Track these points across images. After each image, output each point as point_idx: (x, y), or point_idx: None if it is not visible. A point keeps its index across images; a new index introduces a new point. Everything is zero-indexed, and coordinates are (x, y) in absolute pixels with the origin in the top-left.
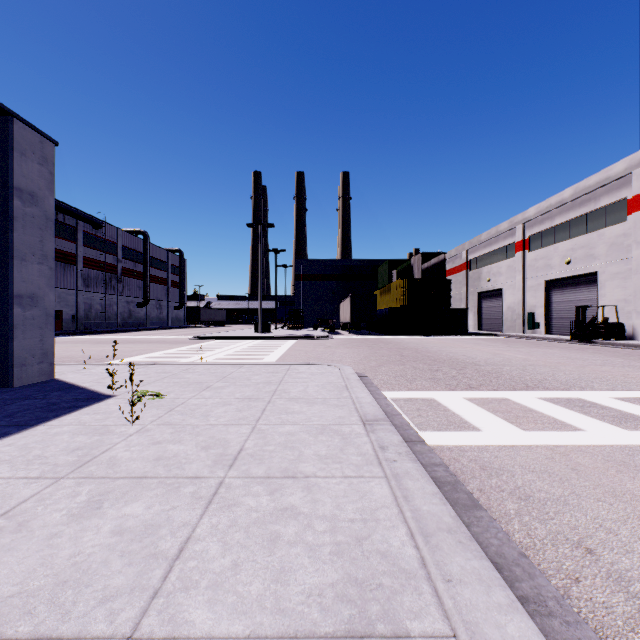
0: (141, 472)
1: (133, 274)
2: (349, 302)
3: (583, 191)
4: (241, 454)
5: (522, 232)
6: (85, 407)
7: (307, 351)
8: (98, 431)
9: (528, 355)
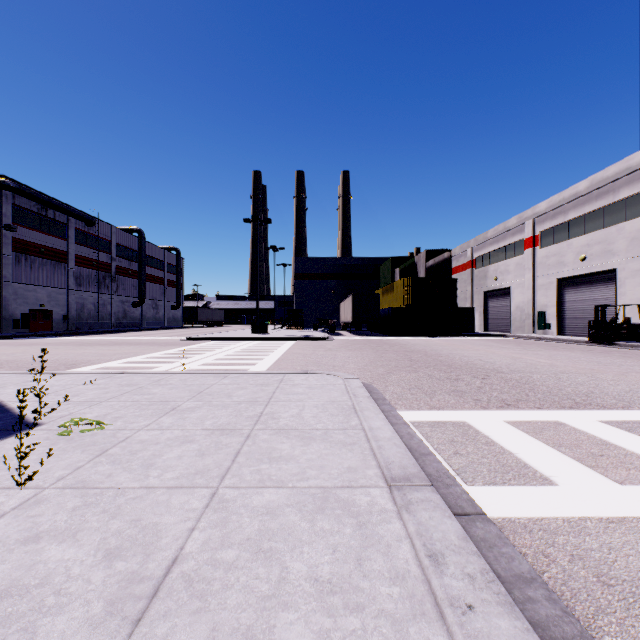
0: None
1: (128, 273)
2: (350, 301)
3: (600, 183)
4: (170, 576)
5: (532, 228)
6: None
7: (306, 354)
8: None
9: (552, 359)
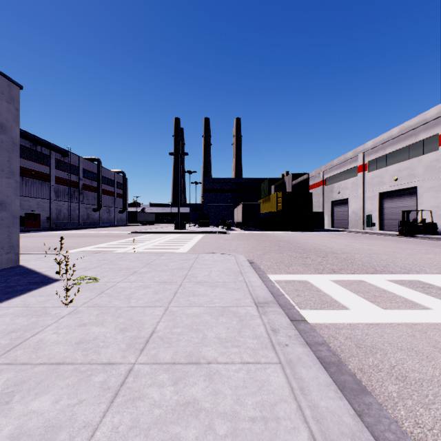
0: (60, 357)
1: (90, 188)
2: (241, 208)
3: (407, 129)
4: (152, 337)
5: (362, 158)
6: (34, 290)
7: (211, 243)
8: (37, 313)
9: (370, 246)
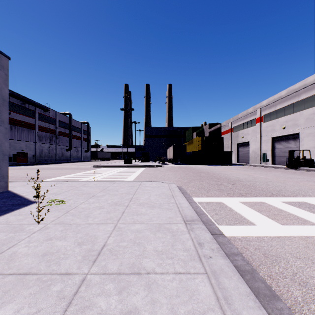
0: (28, 268)
1: (64, 134)
2: (172, 148)
3: (292, 91)
4: (103, 250)
5: (260, 113)
6: (15, 210)
7: (151, 173)
8: (14, 229)
9: (266, 176)
